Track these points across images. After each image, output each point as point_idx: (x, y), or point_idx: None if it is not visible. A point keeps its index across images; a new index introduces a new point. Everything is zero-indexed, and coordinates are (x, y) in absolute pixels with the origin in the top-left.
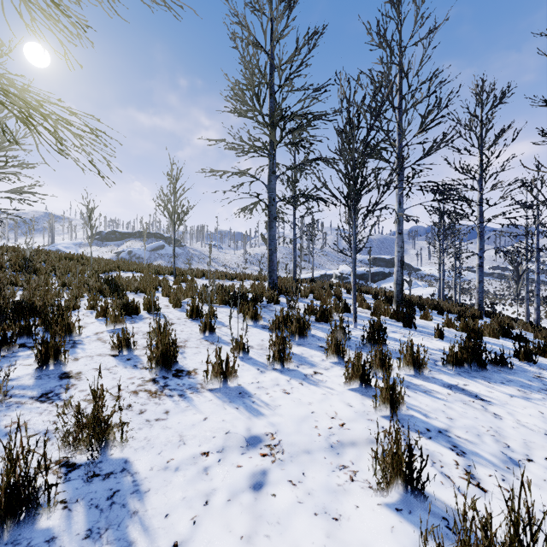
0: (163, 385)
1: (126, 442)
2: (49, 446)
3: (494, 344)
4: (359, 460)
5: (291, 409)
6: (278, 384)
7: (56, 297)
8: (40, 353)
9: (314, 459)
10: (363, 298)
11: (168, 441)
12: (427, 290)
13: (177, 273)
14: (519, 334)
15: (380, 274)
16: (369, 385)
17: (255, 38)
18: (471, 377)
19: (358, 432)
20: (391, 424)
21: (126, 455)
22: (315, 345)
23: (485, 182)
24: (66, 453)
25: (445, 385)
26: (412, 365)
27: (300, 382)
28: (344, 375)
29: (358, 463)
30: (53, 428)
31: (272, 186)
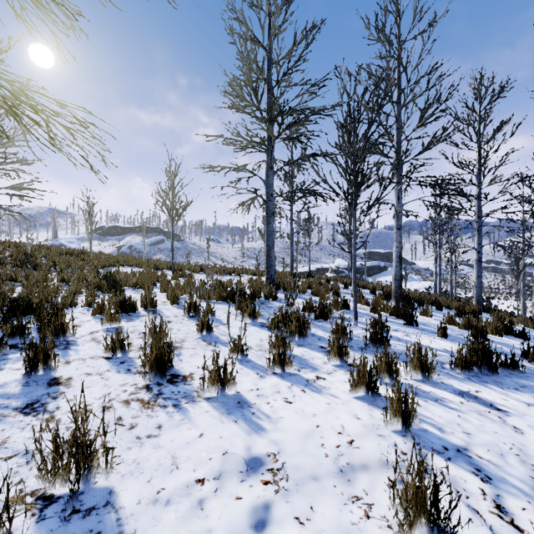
0: (157, 394)
1: (111, 468)
2: (26, 471)
3: (499, 343)
4: (373, 489)
5: (293, 423)
6: (279, 391)
7: (54, 294)
8: (28, 358)
9: (322, 488)
10: (361, 294)
11: (160, 464)
12: (422, 283)
13: (175, 268)
14: (522, 331)
15: (376, 268)
16: (376, 393)
17: (253, 34)
18: (482, 382)
19: (369, 452)
20: (404, 441)
21: (112, 484)
22: (316, 346)
23: (484, 177)
24: (43, 482)
25: (456, 391)
26: (419, 369)
27: (302, 389)
28: (348, 380)
29: (372, 493)
30: (34, 448)
31: (269, 182)
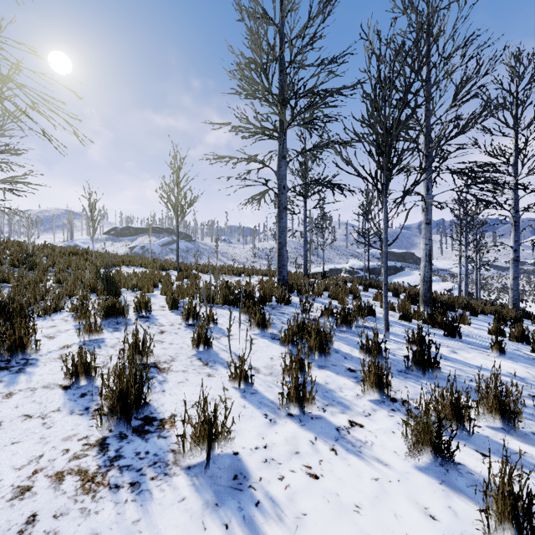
0: (112, 457)
1: None
2: None
3: None
4: None
5: (325, 529)
6: (297, 451)
7: (43, 296)
8: None
9: None
10: None
11: None
12: (442, 285)
13: (182, 269)
14: None
15: (392, 269)
16: (450, 461)
17: (264, 10)
18: None
19: None
20: None
21: None
22: (342, 367)
23: (523, 165)
24: None
25: None
26: (498, 412)
27: (332, 446)
28: (396, 430)
29: None
30: None
31: (282, 173)
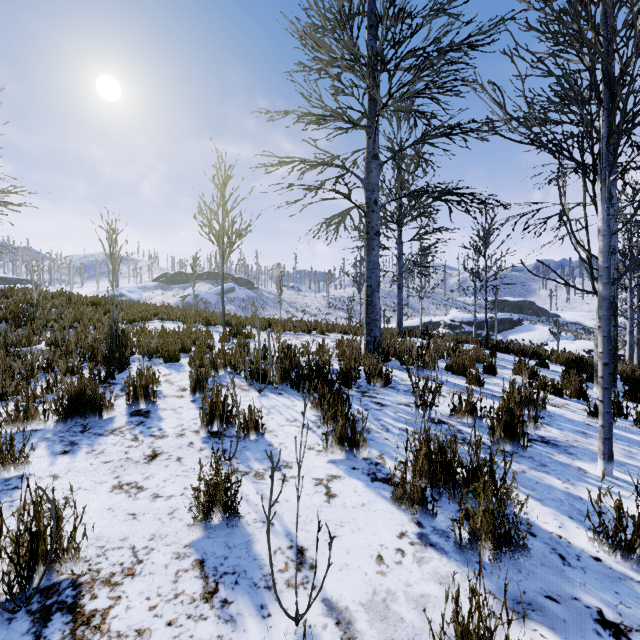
0: None
1: None
2: None
3: None
4: None
5: None
6: None
7: (7, 369)
8: None
9: None
10: (534, 370)
11: None
12: (578, 344)
13: (233, 323)
14: None
15: (506, 322)
16: None
17: None
18: None
19: None
20: None
21: None
22: (581, 613)
23: None
24: None
25: None
26: None
27: None
28: None
29: None
30: None
31: (372, 180)
